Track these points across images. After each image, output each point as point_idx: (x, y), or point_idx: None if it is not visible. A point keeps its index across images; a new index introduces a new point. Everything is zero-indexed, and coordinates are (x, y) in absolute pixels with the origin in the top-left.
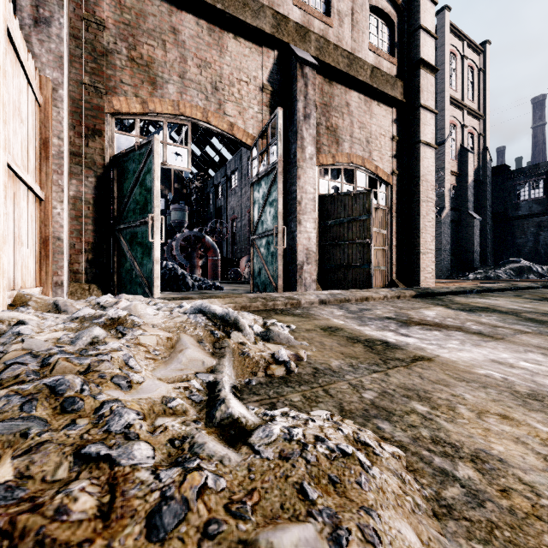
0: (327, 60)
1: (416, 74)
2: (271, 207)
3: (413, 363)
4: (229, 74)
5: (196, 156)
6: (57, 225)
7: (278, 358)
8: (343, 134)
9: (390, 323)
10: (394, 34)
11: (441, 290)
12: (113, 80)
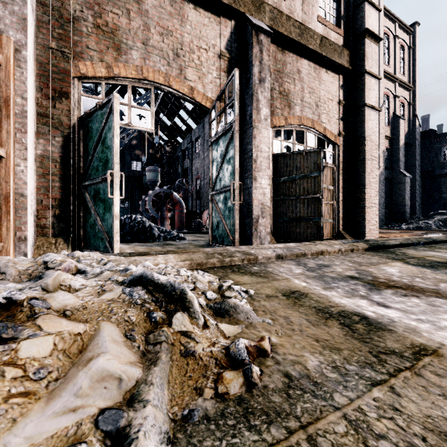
0: (280, 29)
1: (361, 44)
2: (228, 164)
3: (418, 361)
4: (189, 41)
5: (167, 126)
6: (21, 182)
7: (235, 356)
8: (295, 99)
9: (356, 285)
10: (340, 8)
11: (391, 243)
12: (79, 46)
